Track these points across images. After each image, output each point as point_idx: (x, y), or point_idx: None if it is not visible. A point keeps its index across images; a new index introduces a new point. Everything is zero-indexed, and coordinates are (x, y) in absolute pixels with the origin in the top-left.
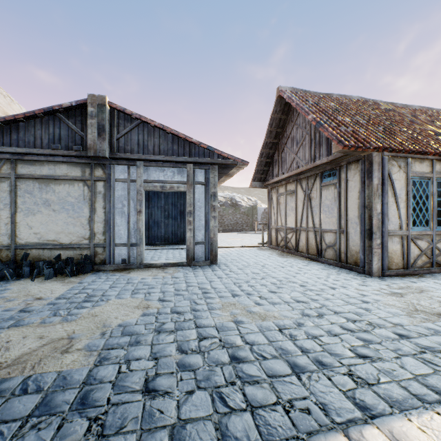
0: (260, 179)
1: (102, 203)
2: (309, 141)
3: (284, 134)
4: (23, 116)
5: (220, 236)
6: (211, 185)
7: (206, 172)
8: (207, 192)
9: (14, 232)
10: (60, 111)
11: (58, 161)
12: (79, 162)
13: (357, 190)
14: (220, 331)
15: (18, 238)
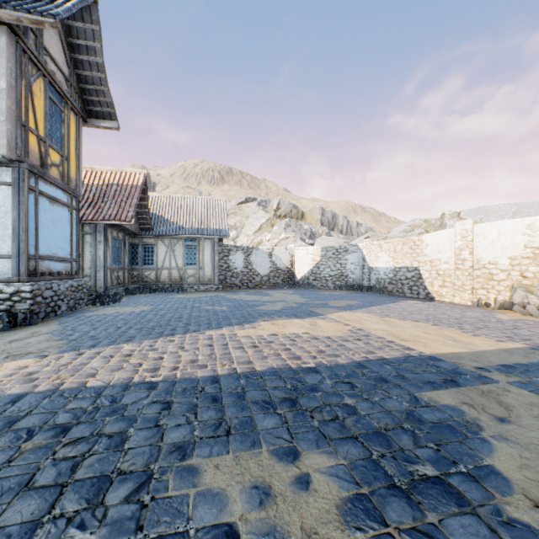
0: None
1: None
2: None
3: None
4: None
5: None
6: None
7: None
8: None
9: None
10: None
11: None
12: None
13: None
14: (316, 430)
15: None
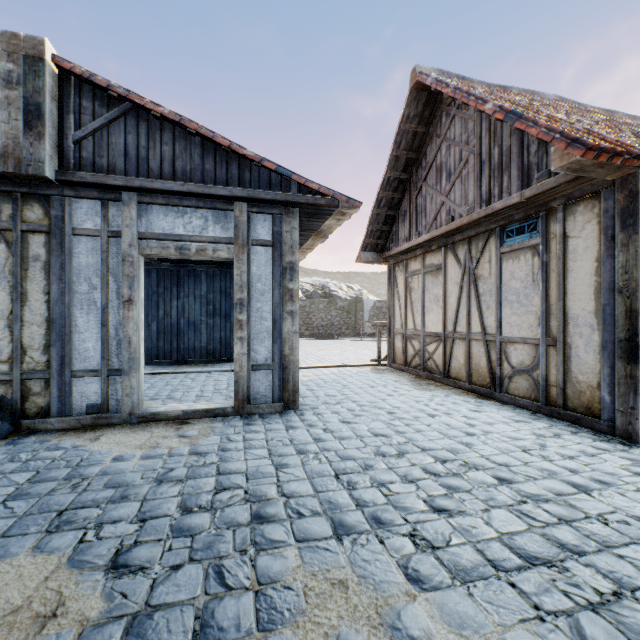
0: (374, 247)
1: (41, 282)
2: (477, 166)
3: (421, 163)
4: None
5: (306, 344)
6: (286, 248)
7: (274, 221)
8: (277, 262)
9: None
10: None
11: None
12: None
13: (594, 256)
14: None
15: None
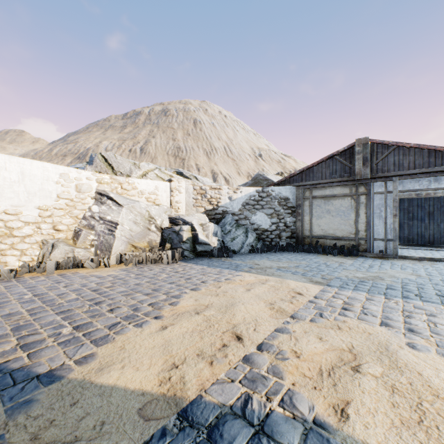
0: None
1: (363, 210)
2: None
3: None
4: (317, 163)
5: None
6: None
7: None
8: None
9: (311, 228)
10: (336, 155)
11: (334, 185)
12: (348, 184)
13: None
14: None
15: (313, 232)
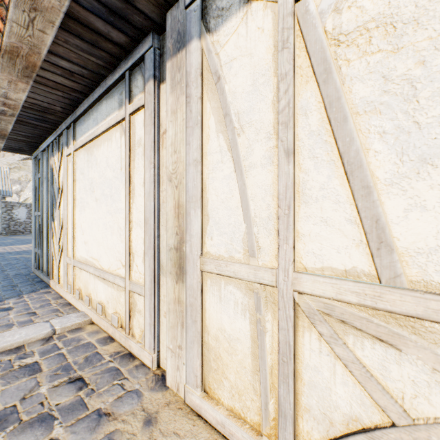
0: None
1: None
2: None
3: None
4: None
5: None
6: None
7: None
8: None
9: None
10: None
11: None
12: None
13: None
14: None
15: None
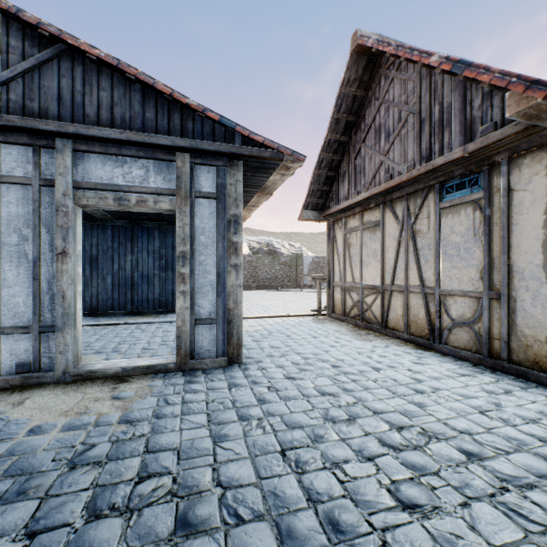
0: (315, 206)
1: None
2: (417, 124)
3: (360, 125)
4: None
5: (253, 295)
6: (230, 201)
7: (218, 173)
8: (221, 214)
9: None
10: None
11: None
12: None
13: (542, 208)
14: None
15: None
